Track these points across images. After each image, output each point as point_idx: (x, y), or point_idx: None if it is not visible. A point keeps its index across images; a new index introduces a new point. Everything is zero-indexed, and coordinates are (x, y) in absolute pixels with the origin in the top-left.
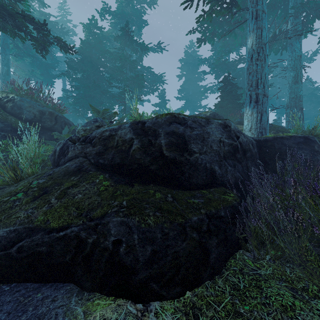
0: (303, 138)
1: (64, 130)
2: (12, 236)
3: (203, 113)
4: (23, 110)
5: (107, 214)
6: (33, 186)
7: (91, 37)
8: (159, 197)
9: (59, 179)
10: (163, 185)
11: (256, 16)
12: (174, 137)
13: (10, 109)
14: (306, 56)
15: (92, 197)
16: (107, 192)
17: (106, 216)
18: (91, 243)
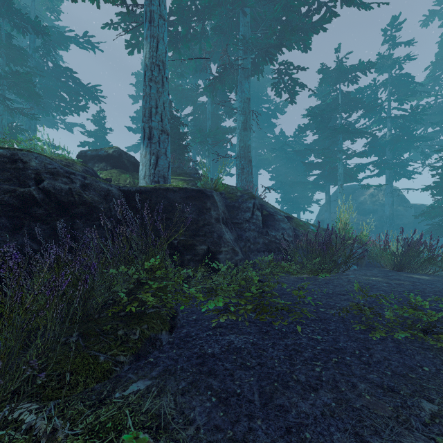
0: (197, 191)
1: None
2: None
3: (105, 148)
4: None
5: None
6: None
7: None
8: None
9: None
10: None
11: (150, 19)
12: None
13: None
14: (278, 106)
15: None
16: None
17: None
18: None
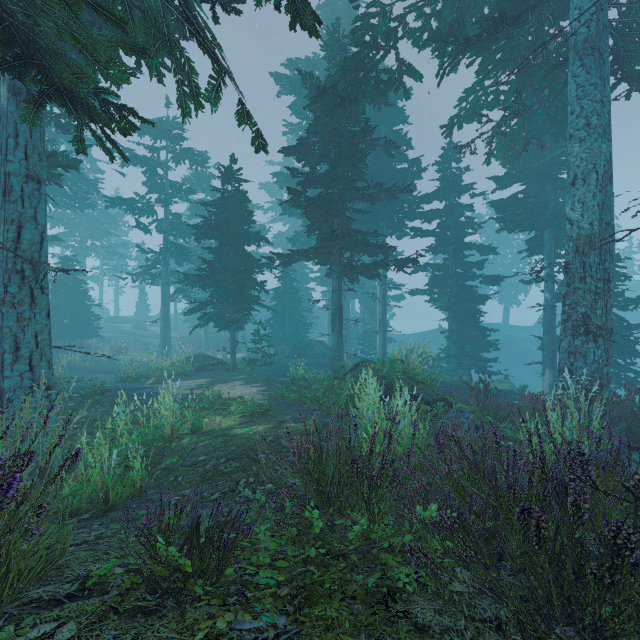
0: None
1: None
2: None
3: None
4: None
5: None
6: None
7: None
8: None
9: None
10: None
11: None
12: None
13: None
14: None
15: None
16: None
17: None
18: None
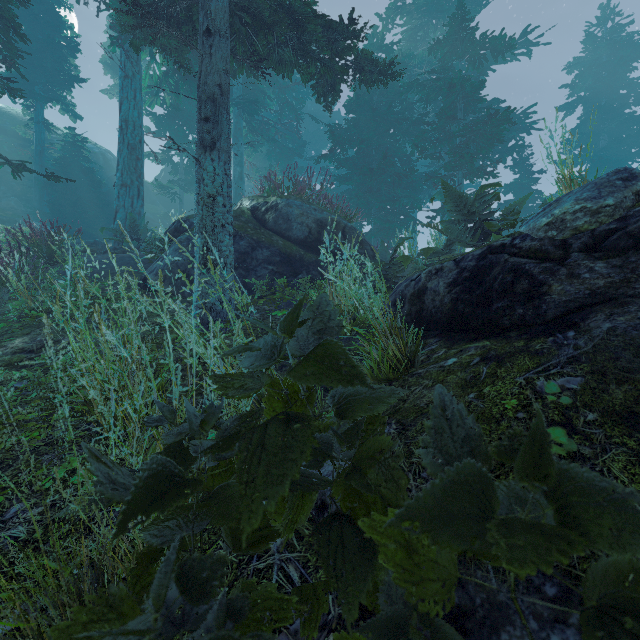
0: None
1: (379, 250)
2: None
3: None
4: (291, 223)
5: None
6: (561, 401)
7: None
8: None
9: None
10: None
11: None
12: None
13: (273, 223)
14: None
15: None
16: None
17: None
18: None
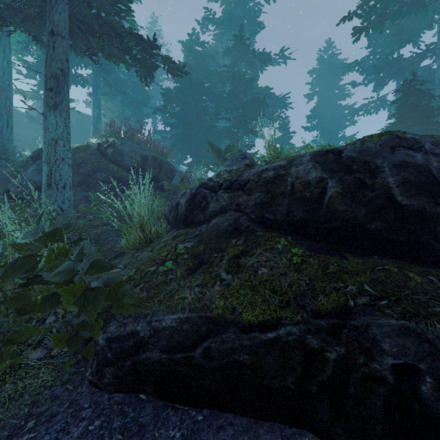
0: None
1: (175, 178)
2: (187, 329)
3: None
4: (124, 156)
5: (350, 309)
6: (180, 251)
7: (191, 58)
8: (420, 280)
9: (212, 242)
10: (395, 257)
11: None
12: (410, 171)
13: (111, 155)
14: None
15: (287, 273)
16: (310, 266)
17: (352, 313)
18: (334, 361)
